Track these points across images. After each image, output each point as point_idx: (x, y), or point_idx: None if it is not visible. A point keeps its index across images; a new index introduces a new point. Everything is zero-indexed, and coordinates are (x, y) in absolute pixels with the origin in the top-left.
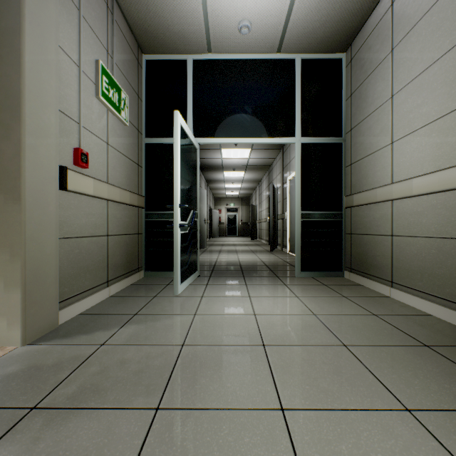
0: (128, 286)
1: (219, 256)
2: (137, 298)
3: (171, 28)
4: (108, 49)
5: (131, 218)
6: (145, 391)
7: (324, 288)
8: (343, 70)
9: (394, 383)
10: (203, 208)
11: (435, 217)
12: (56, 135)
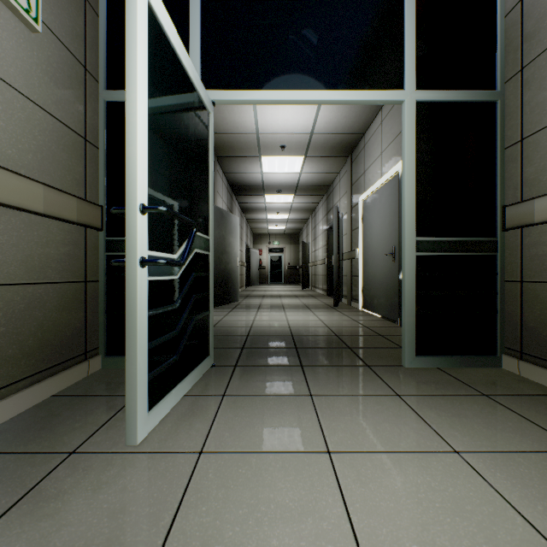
0: (42, 401)
1: (257, 315)
2: (11, 467)
3: None
4: None
5: (59, 247)
6: None
7: (494, 407)
8: None
9: None
10: (234, 243)
11: None
12: None
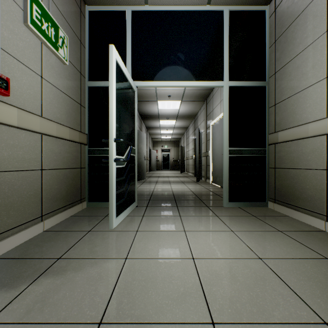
0: (68, 217)
1: (156, 186)
2: (70, 234)
3: None
4: None
5: (72, 153)
6: None
7: (255, 219)
8: (266, 21)
9: None
10: (143, 148)
11: None
12: None
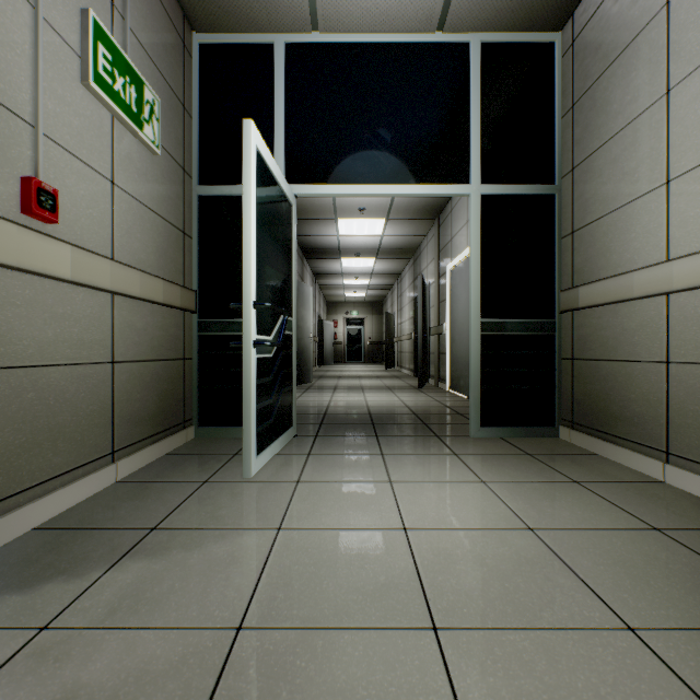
0: (161, 457)
1: (334, 396)
2: (168, 487)
3: None
4: None
5: (168, 330)
6: None
7: (530, 461)
8: (556, 64)
9: None
10: (307, 317)
11: None
12: None
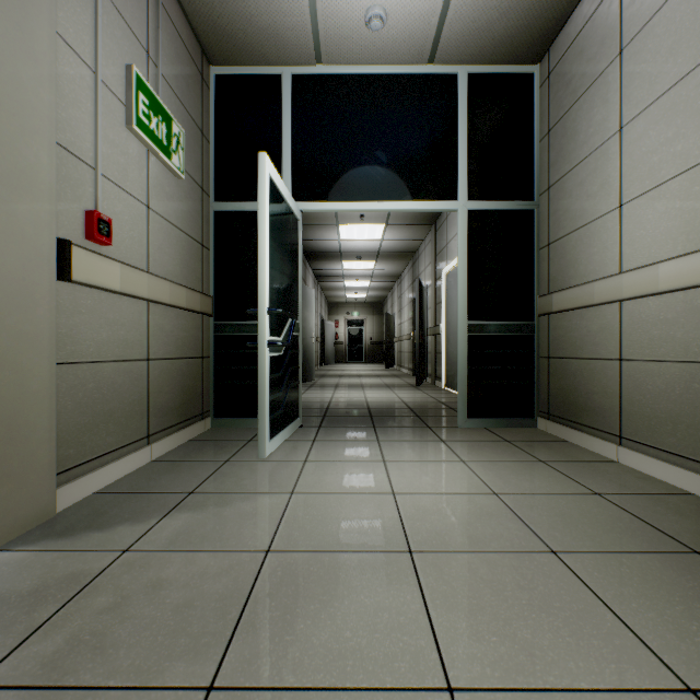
0: (185, 442)
1: (335, 393)
2: (196, 465)
3: (255, 20)
4: (149, 50)
5: (190, 331)
6: (191, 648)
7: (507, 446)
8: (535, 93)
9: (654, 630)
10: (310, 318)
11: (699, 328)
12: (51, 184)
